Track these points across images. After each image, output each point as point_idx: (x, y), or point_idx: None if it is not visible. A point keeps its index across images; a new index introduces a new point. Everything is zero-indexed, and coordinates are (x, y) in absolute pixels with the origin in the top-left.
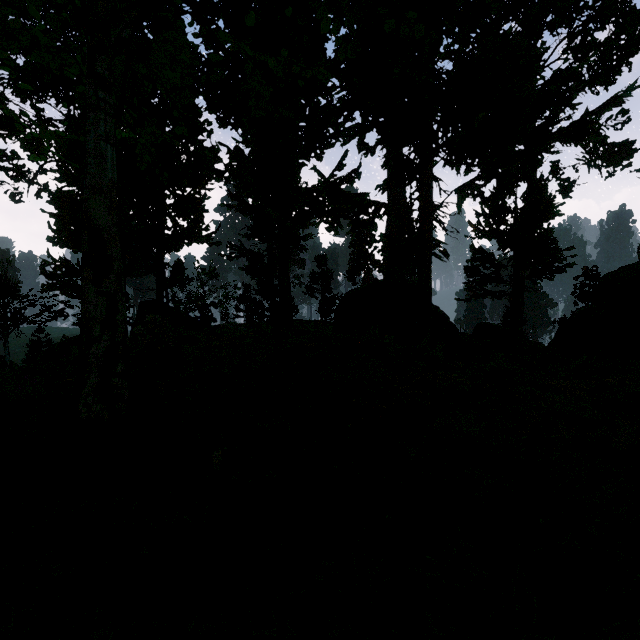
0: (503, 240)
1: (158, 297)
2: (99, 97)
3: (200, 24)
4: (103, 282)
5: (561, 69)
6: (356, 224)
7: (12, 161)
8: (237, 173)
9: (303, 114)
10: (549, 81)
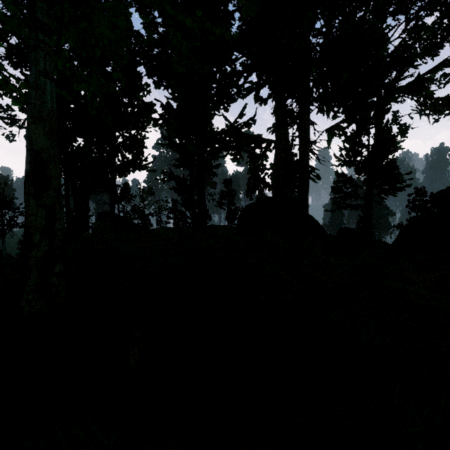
0: (359, 167)
1: (111, 209)
2: (39, 39)
3: (141, 14)
4: (42, 196)
5: (405, 40)
6: (253, 156)
7: (7, 112)
8: (168, 121)
9: (215, 78)
10: (396, 49)
